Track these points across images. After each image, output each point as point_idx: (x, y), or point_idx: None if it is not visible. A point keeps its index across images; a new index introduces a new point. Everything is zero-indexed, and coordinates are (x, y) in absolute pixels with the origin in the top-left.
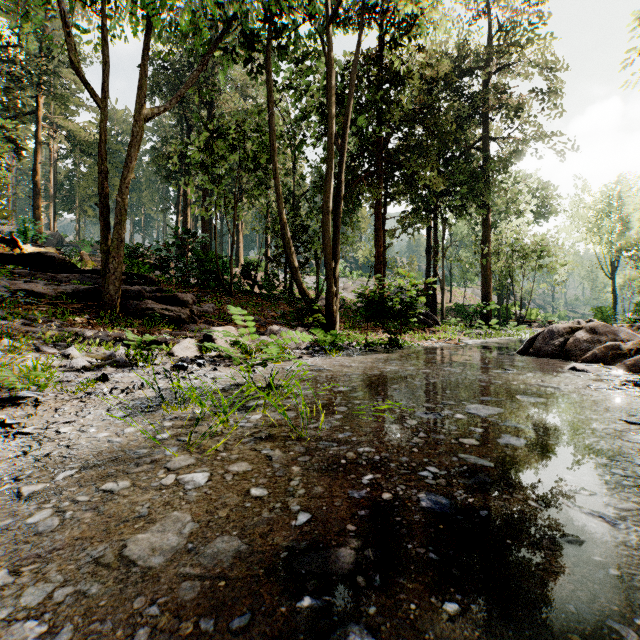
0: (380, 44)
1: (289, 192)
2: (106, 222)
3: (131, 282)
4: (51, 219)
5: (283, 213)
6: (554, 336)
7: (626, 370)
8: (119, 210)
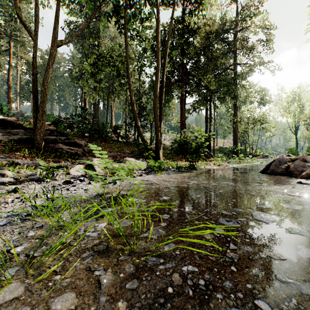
0: (183, 14)
1: (137, 90)
2: (36, 101)
3: (52, 134)
4: (18, 104)
5: (132, 98)
6: (281, 163)
7: None
8: (42, 94)
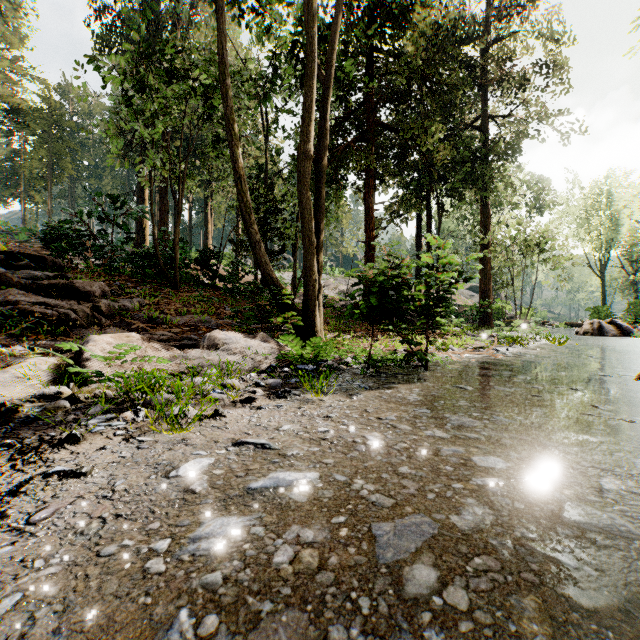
0: None
1: (262, 170)
2: None
3: (15, 265)
4: None
5: (239, 160)
6: None
7: None
8: None
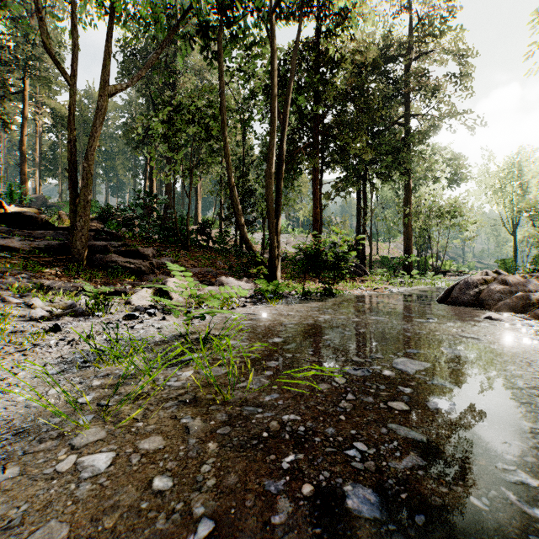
0: (317, 33)
1: (239, 161)
2: (74, 185)
3: (99, 238)
4: (37, 184)
5: (232, 178)
6: (469, 287)
7: (537, 319)
8: (85, 174)
